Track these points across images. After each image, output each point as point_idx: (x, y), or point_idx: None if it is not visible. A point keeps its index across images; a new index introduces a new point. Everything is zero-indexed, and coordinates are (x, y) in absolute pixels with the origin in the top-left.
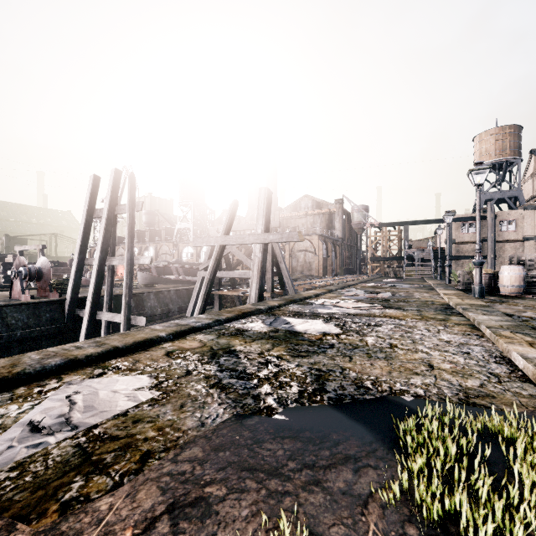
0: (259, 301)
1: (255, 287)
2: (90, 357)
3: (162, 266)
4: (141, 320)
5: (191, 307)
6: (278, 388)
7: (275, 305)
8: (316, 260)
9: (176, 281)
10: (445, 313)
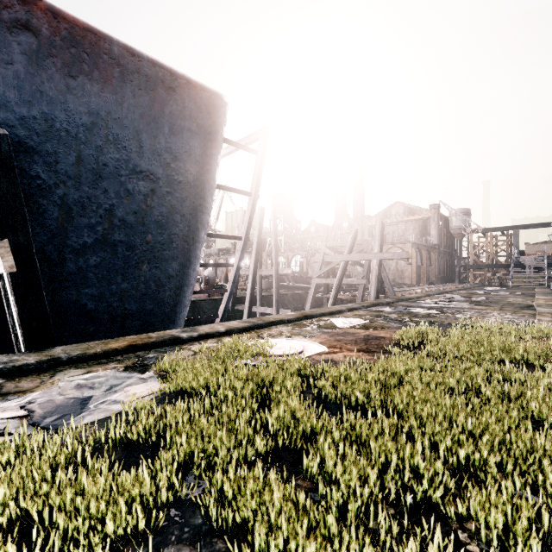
0: (376, 299)
1: (373, 290)
2: (326, 313)
3: None
4: (287, 312)
5: (308, 307)
6: (414, 323)
7: (390, 301)
8: (409, 269)
9: (287, 287)
10: (522, 309)
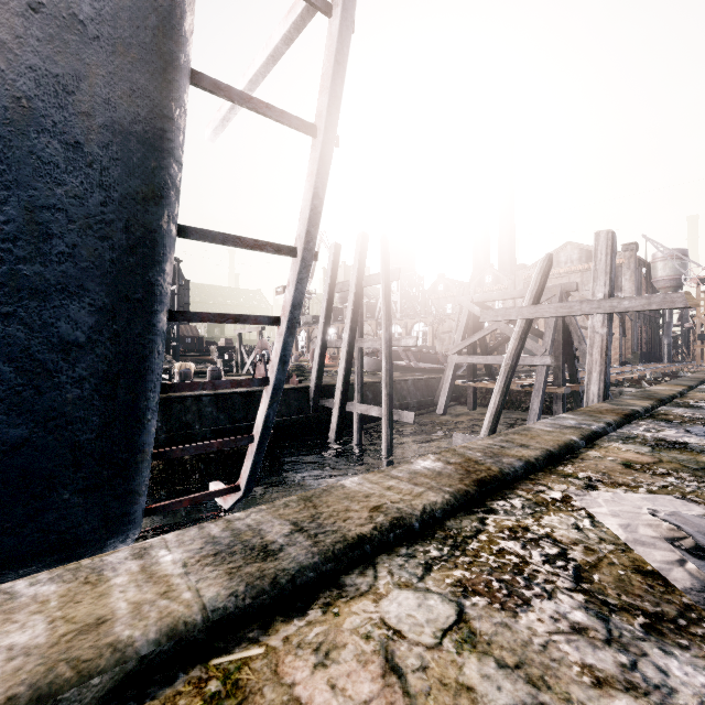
0: (605, 399)
1: (596, 378)
2: (538, 460)
3: None
4: (408, 415)
5: (442, 403)
6: None
7: (648, 406)
8: None
9: (406, 369)
10: None
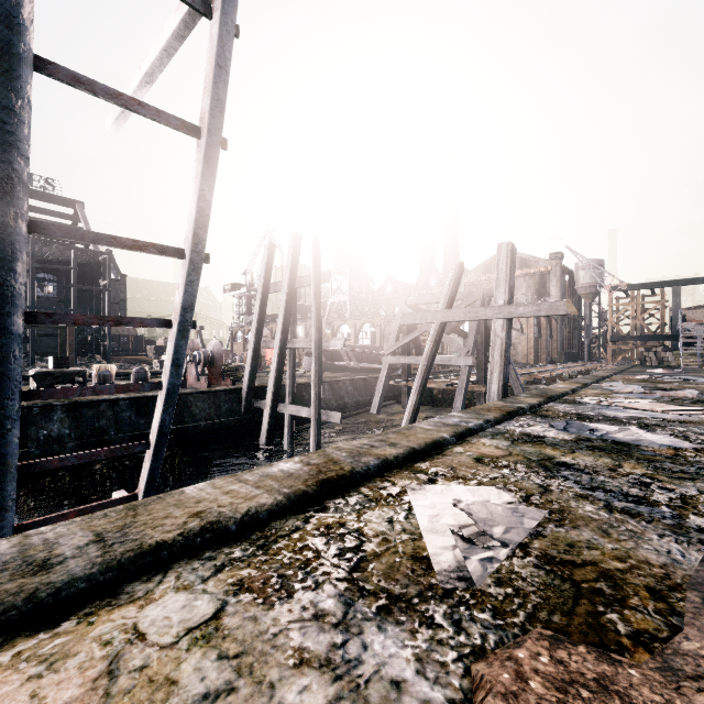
0: (503, 397)
1: (496, 378)
2: (398, 458)
3: (331, 350)
4: (335, 416)
5: (376, 402)
6: None
7: (535, 403)
8: (523, 341)
9: (347, 369)
10: None
